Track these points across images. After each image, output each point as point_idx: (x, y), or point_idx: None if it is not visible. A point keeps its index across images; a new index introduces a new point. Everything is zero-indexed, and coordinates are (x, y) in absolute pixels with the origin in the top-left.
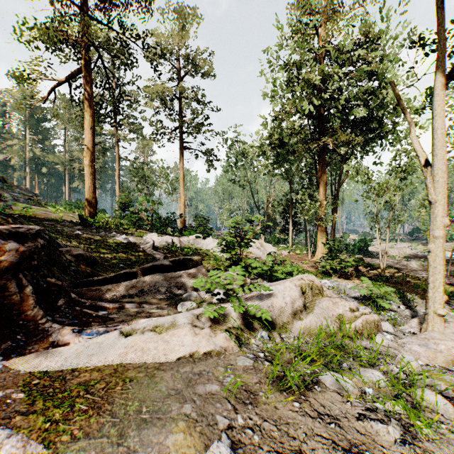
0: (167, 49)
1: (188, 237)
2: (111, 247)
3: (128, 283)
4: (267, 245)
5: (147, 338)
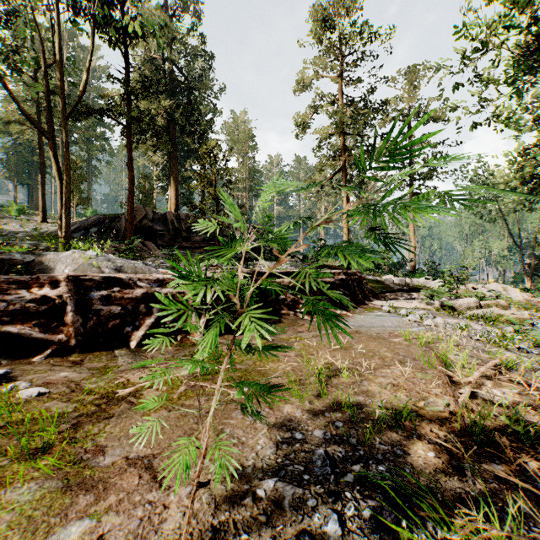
0: (397, 110)
1: (418, 279)
2: (369, 282)
3: (389, 295)
4: (512, 289)
5: (403, 303)
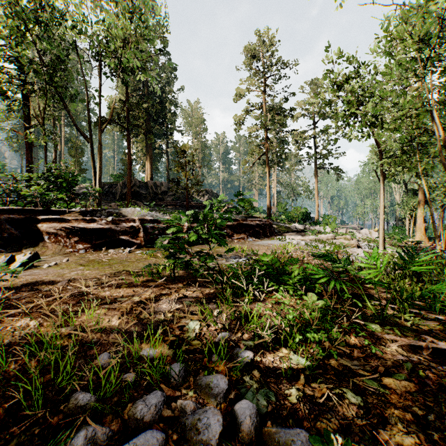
0: (306, 110)
1: (315, 226)
2: (281, 227)
3: (288, 234)
4: (374, 232)
5: (293, 237)
